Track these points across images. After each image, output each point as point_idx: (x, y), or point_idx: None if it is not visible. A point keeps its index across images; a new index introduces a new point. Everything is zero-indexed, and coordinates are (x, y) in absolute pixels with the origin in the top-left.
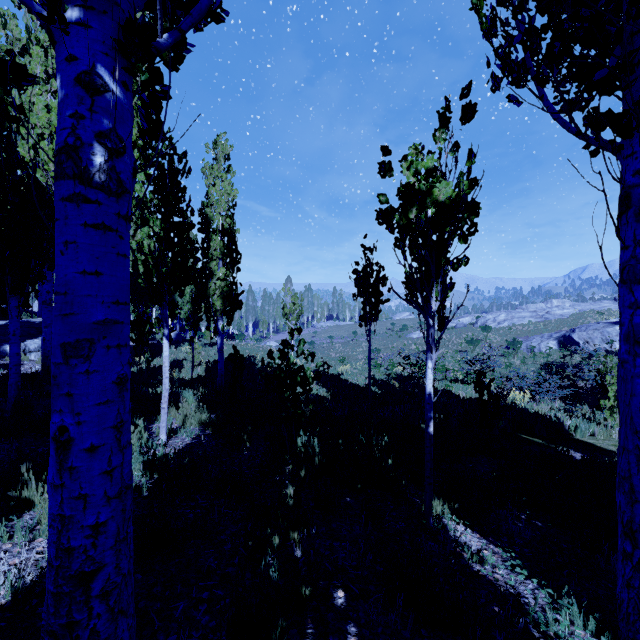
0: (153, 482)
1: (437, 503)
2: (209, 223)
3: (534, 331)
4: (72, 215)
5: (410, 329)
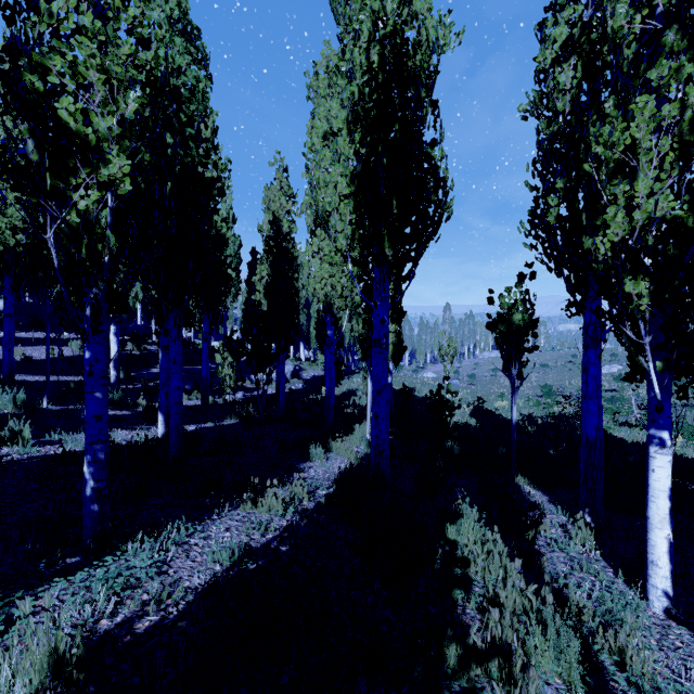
0: None
1: (522, 478)
2: None
3: None
4: (378, 356)
5: None
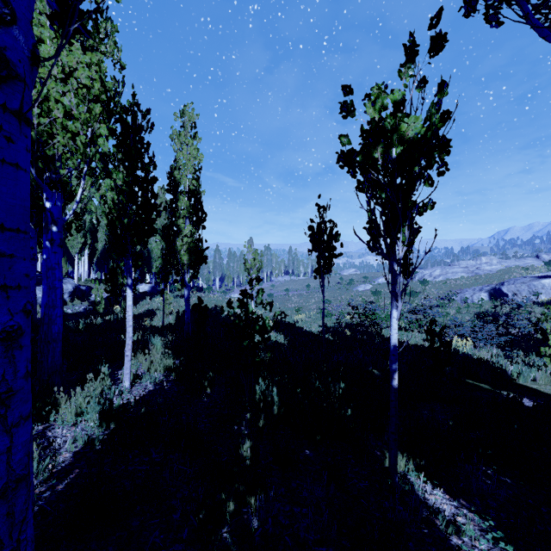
0: (107, 434)
1: (400, 458)
2: (177, 185)
3: (466, 284)
4: None
5: (356, 283)
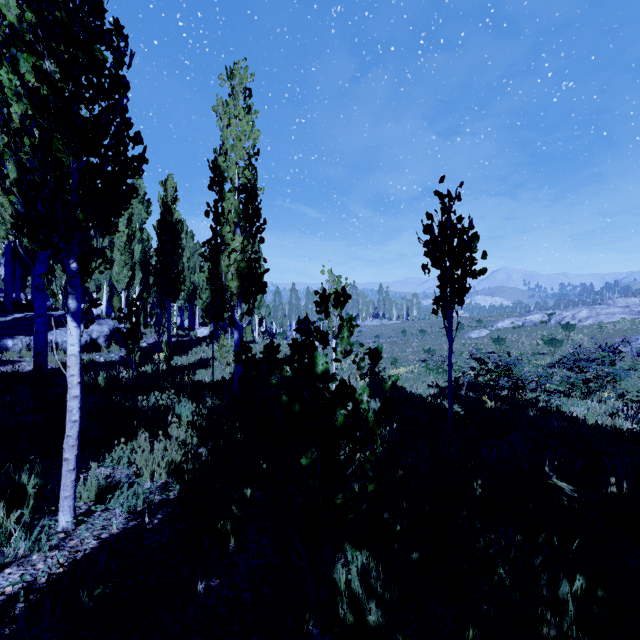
0: None
1: None
2: (222, 178)
3: (633, 330)
4: None
5: (466, 328)
